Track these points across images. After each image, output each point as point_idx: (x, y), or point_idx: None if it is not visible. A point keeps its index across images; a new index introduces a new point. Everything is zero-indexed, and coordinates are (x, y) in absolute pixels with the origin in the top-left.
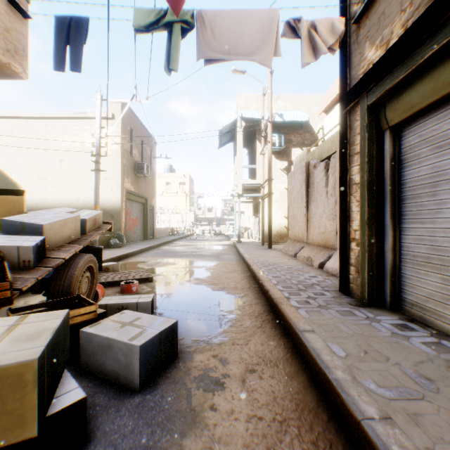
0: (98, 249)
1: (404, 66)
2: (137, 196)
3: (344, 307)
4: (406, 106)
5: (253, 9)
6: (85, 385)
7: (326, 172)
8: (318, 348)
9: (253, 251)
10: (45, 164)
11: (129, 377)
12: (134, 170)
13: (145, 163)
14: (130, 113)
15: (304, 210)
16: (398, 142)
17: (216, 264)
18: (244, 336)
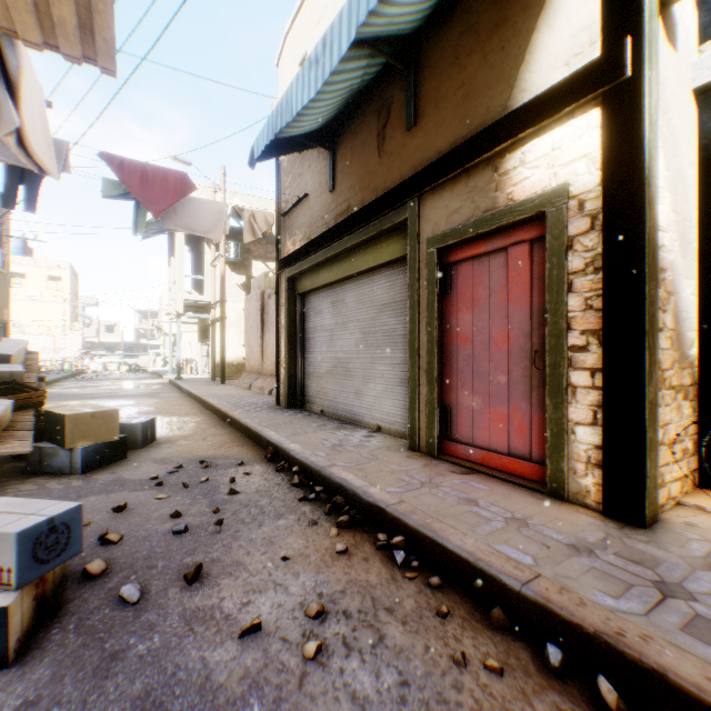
0: (42, 379)
1: (299, 266)
2: None
3: (273, 410)
4: (303, 286)
5: (208, 200)
6: None
7: None
8: (247, 421)
9: (202, 387)
10: None
11: (133, 443)
12: None
13: (3, 250)
14: None
15: (259, 340)
16: (304, 304)
17: (156, 402)
18: (202, 430)
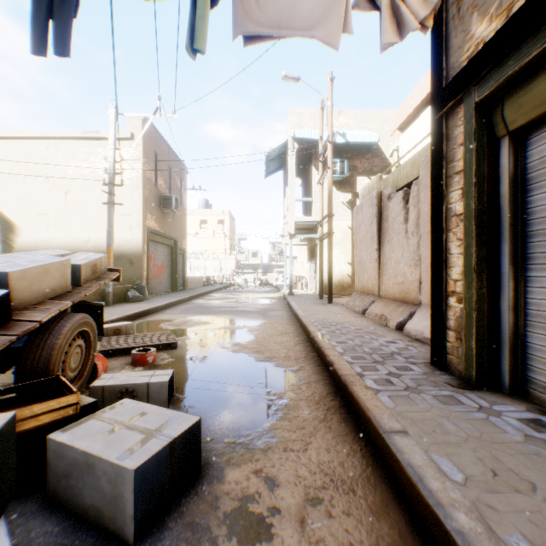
0: (98, 306)
1: (540, 36)
2: (163, 237)
3: (443, 390)
4: (538, 99)
5: None
6: (48, 530)
7: (405, 204)
8: (417, 464)
9: (309, 306)
10: (46, 196)
11: (117, 519)
12: (159, 204)
13: (174, 195)
14: (154, 133)
15: (374, 254)
16: (521, 154)
17: (261, 324)
18: (301, 435)
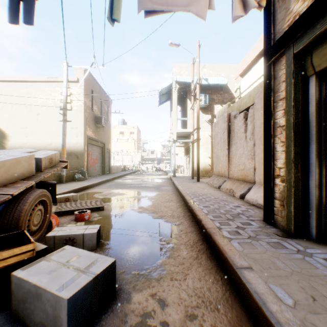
0: (53, 184)
1: None
2: (97, 141)
3: (273, 238)
4: None
5: None
6: None
7: (245, 121)
8: (261, 292)
9: (185, 183)
10: (26, 116)
11: None
12: (94, 122)
13: (103, 116)
14: (91, 78)
15: (226, 151)
16: (323, 86)
17: (156, 194)
18: (181, 269)
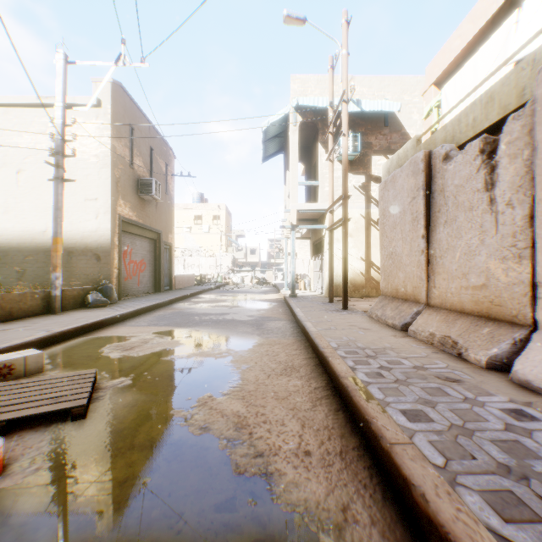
0: None
1: None
2: (143, 228)
3: None
4: None
5: None
6: None
7: (485, 159)
8: None
9: (319, 315)
10: None
11: None
12: (137, 189)
13: (154, 179)
14: (129, 103)
15: (419, 243)
16: None
17: (254, 346)
18: None
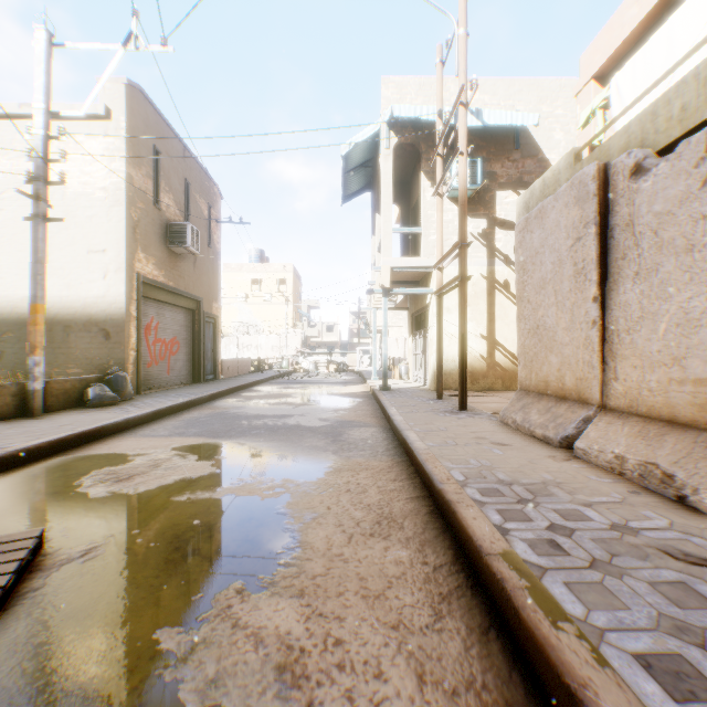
0: None
1: None
2: (175, 294)
3: None
4: None
5: None
6: None
7: None
8: None
9: (426, 419)
10: None
11: None
12: (165, 239)
13: (189, 224)
14: (153, 116)
15: (588, 309)
16: None
17: (328, 473)
18: None
